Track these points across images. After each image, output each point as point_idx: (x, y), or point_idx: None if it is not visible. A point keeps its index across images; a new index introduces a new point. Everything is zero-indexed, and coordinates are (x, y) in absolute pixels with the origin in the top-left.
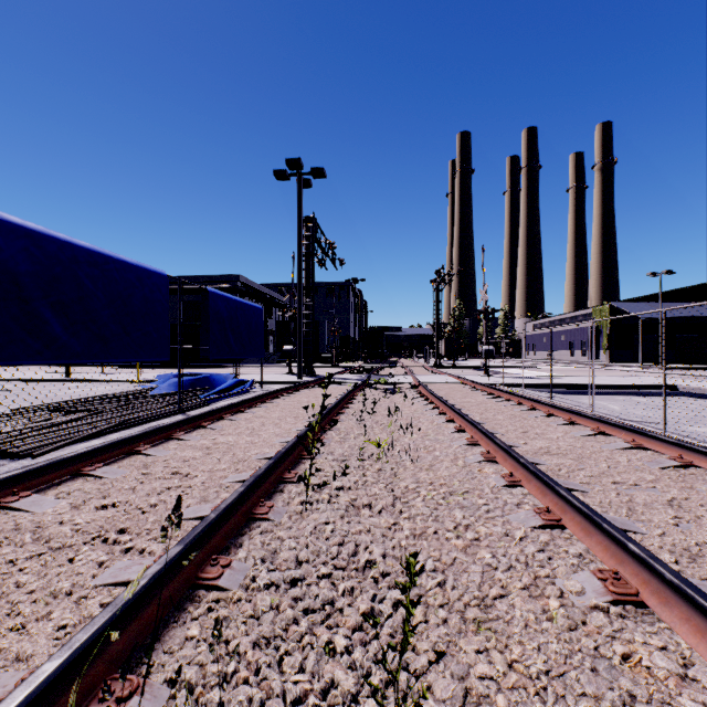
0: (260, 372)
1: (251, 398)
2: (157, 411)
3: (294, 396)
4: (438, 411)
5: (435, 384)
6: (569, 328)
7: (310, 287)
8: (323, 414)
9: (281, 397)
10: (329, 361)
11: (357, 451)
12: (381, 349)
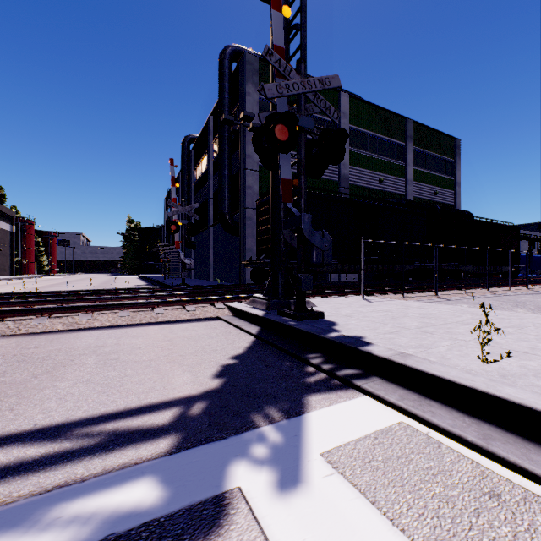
0: None
1: None
2: None
3: None
4: None
5: None
6: None
7: None
8: None
9: None
10: None
11: None
12: None
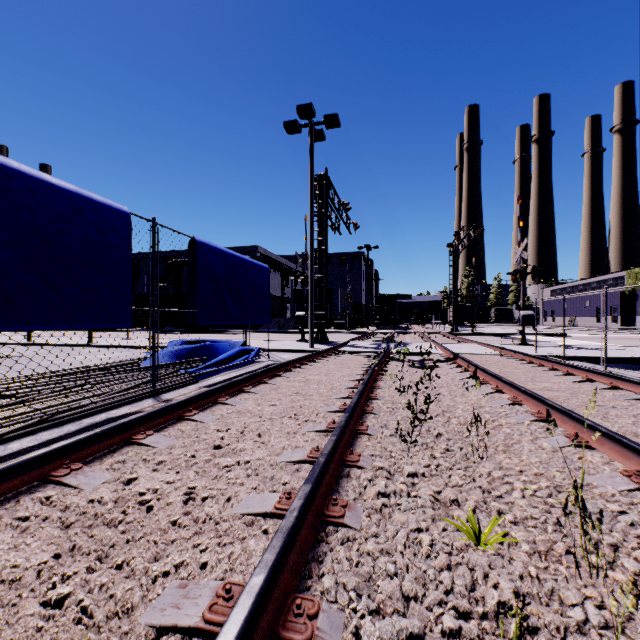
0: (274, 338)
1: (240, 379)
2: (114, 396)
3: (301, 371)
4: (524, 411)
5: (472, 356)
6: (596, 293)
7: (323, 249)
8: (340, 429)
9: (284, 373)
10: (342, 327)
11: (434, 571)
12: (394, 315)
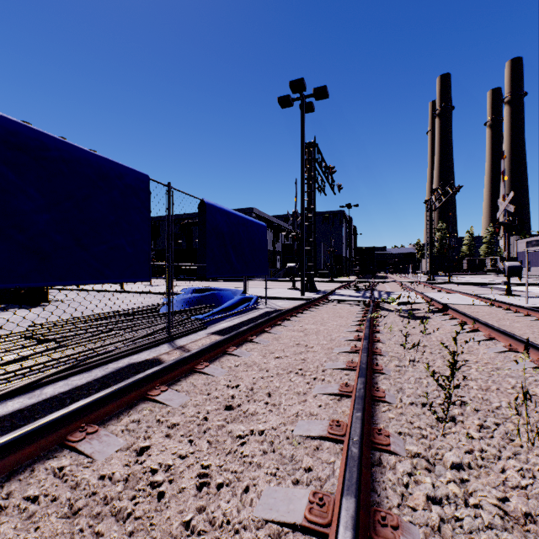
0: (268, 286)
1: (245, 329)
2: (135, 342)
3: (298, 320)
4: None
5: (460, 307)
6: None
7: (312, 208)
8: (362, 400)
9: (283, 322)
10: (326, 276)
11: None
12: (373, 266)
